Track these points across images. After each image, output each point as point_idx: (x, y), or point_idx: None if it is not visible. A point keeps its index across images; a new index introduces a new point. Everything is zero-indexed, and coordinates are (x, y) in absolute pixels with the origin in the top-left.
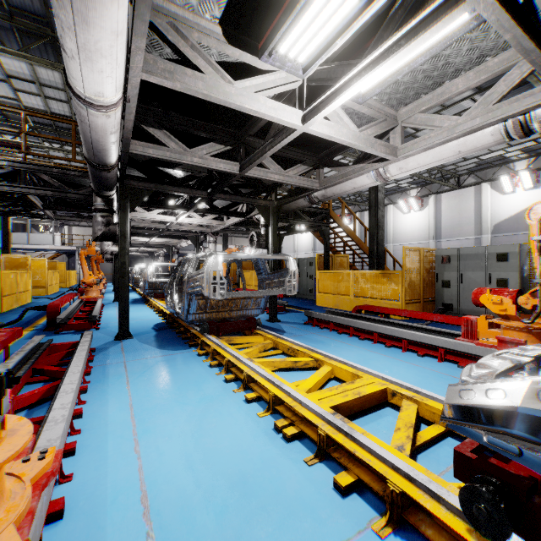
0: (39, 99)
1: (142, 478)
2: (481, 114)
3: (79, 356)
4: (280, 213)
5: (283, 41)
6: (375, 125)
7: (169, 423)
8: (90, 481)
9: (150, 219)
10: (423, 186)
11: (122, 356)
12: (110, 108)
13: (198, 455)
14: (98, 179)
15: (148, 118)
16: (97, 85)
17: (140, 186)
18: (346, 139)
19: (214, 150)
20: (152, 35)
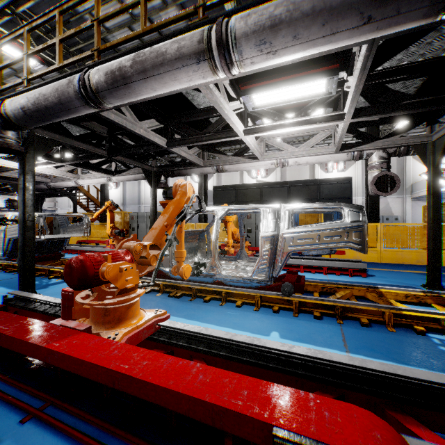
0: None
1: None
2: (100, 174)
3: None
4: None
5: None
6: (67, 167)
7: None
8: None
9: None
10: None
11: None
12: None
13: None
14: None
15: None
16: None
17: None
18: (49, 173)
19: None
20: None
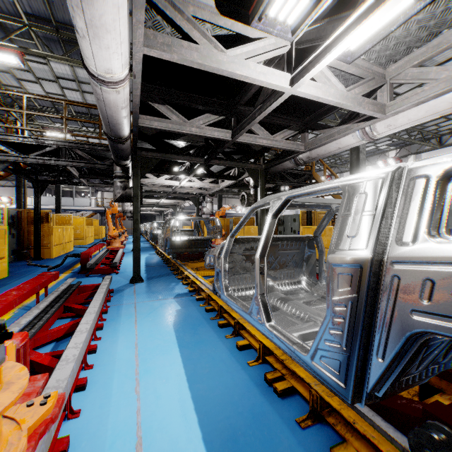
0: (78, 93)
1: (139, 421)
2: None
3: (97, 297)
4: (267, 175)
5: (273, 4)
6: (363, 84)
7: (167, 365)
8: (94, 419)
9: (159, 184)
10: (402, 147)
11: (134, 297)
12: (118, 84)
13: (191, 402)
14: (116, 151)
15: (154, 96)
16: (106, 62)
17: (149, 155)
18: (333, 99)
19: (209, 120)
20: (154, 17)
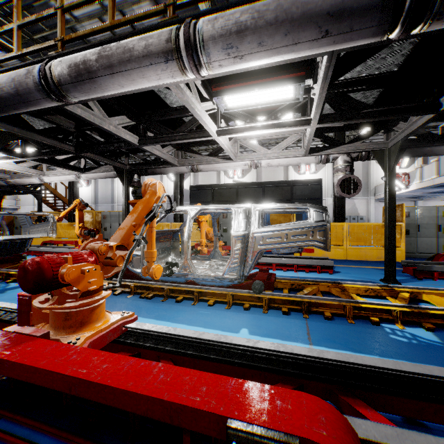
0: None
1: None
2: (67, 170)
3: None
4: None
5: None
6: (30, 162)
7: None
8: None
9: None
10: None
11: None
12: None
13: None
14: None
15: None
16: None
17: None
18: (9, 169)
19: None
20: None
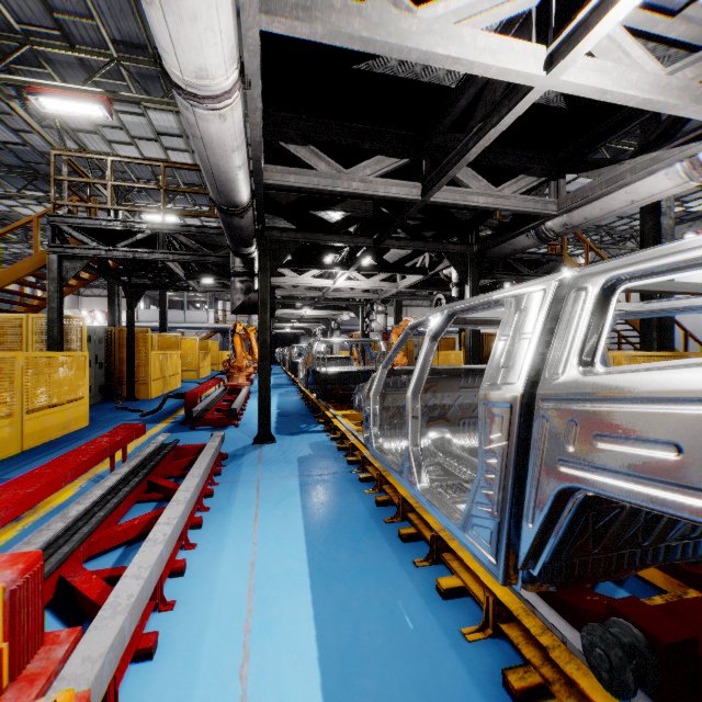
0: (187, 155)
1: None
2: None
3: (194, 472)
4: (483, 262)
5: None
6: (701, 59)
7: (303, 619)
8: None
9: (302, 284)
10: None
11: (258, 470)
12: (222, 100)
13: None
14: (231, 230)
15: (288, 131)
16: (195, 54)
17: (285, 237)
18: (637, 93)
19: (382, 168)
20: None
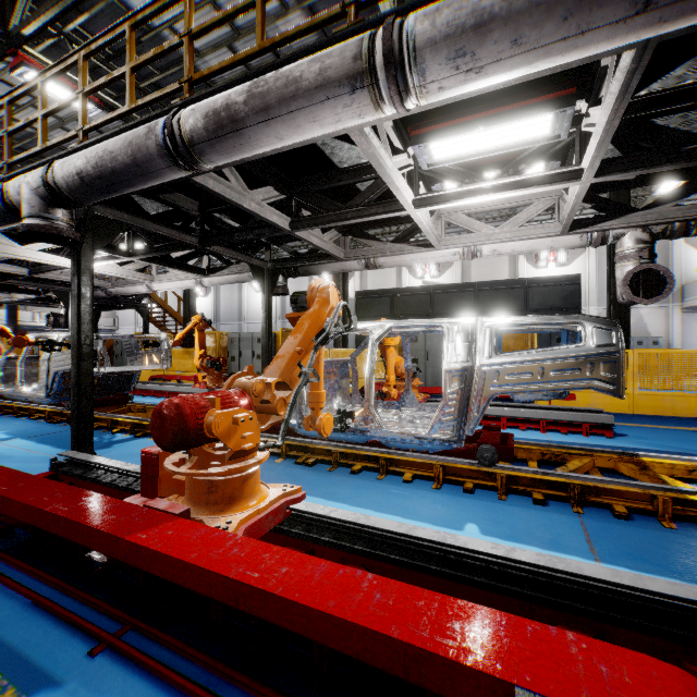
0: None
1: None
2: (185, 273)
3: None
4: None
5: None
6: (136, 263)
7: None
8: None
9: None
10: None
11: None
12: None
13: (0, 430)
14: None
15: None
16: None
17: None
18: (111, 274)
19: (4, 257)
20: None
